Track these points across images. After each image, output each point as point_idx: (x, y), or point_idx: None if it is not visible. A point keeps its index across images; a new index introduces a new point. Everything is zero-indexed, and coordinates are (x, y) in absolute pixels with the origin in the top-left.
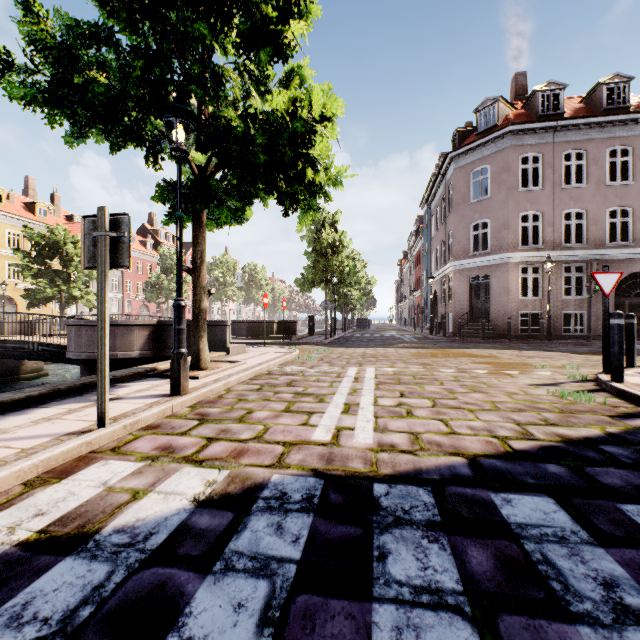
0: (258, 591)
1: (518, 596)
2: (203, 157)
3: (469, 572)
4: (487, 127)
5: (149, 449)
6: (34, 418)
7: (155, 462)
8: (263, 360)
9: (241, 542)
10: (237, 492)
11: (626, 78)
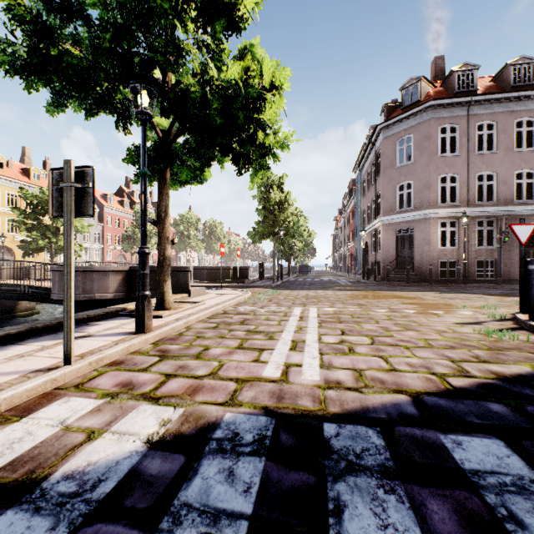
0: None
1: None
2: (166, 122)
3: (433, 532)
4: (411, 102)
5: (110, 385)
6: (8, 355)
7: (114, 399)
8: (220, 301)
9: (191, 492)
10: (190, 432)
11: (530, 60)
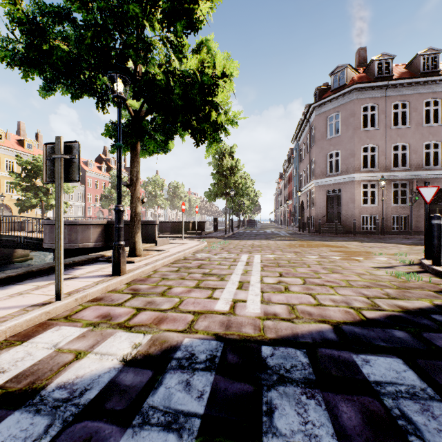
0: None
1: None
2: (137, 104)
3: (341, 427)
4: (339, 86)
5: (93, 317)
6: (10, 293)
7: (96, 328)
8: (181, 249)
9: (157, 398)
10: (156, 353)
11: (437, 51)
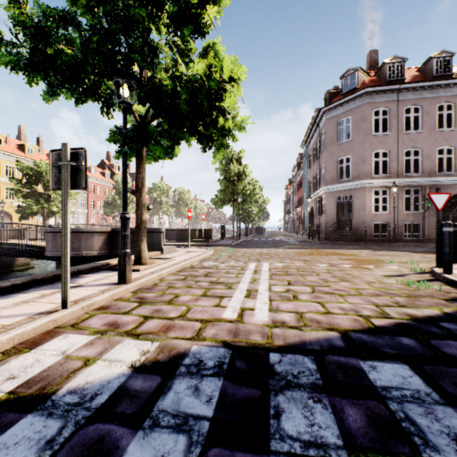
0: (178, 445)
1: (388, 450)
2: (143, 109)
3: (347, 428)
4: (349, 89)
5: (100, 325)
6: (15, 301)
7: (103, 335)
8: (187, 257)
9: (166, 402)
10: (165, 360)
11: (450, 53)
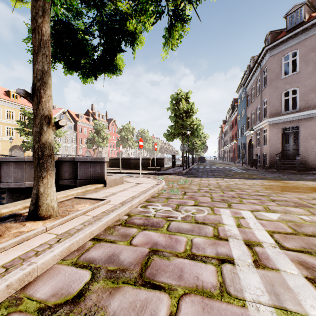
0: None
1: None
2: None
3: None
4: (295, 24)
5: None
6: None
7: None
8: (130, 196)
9: None
10: None
11: None
